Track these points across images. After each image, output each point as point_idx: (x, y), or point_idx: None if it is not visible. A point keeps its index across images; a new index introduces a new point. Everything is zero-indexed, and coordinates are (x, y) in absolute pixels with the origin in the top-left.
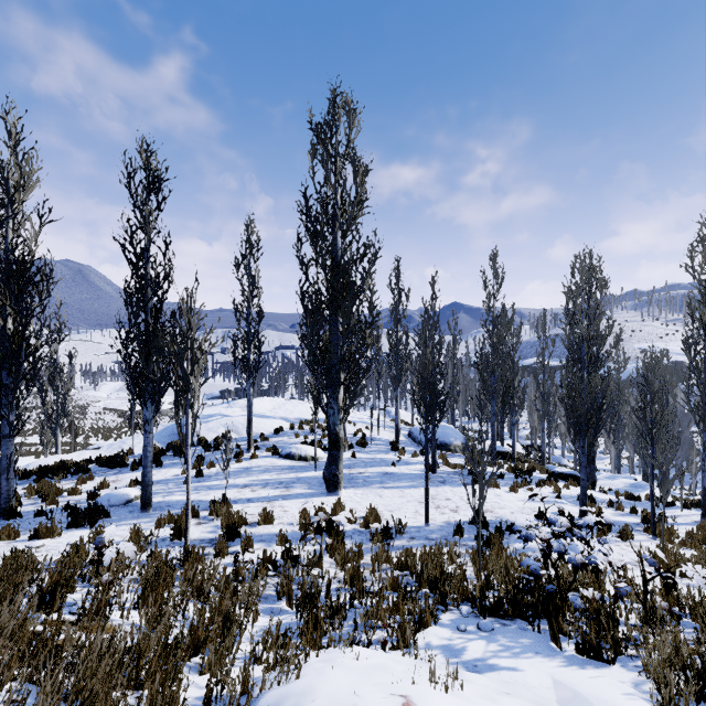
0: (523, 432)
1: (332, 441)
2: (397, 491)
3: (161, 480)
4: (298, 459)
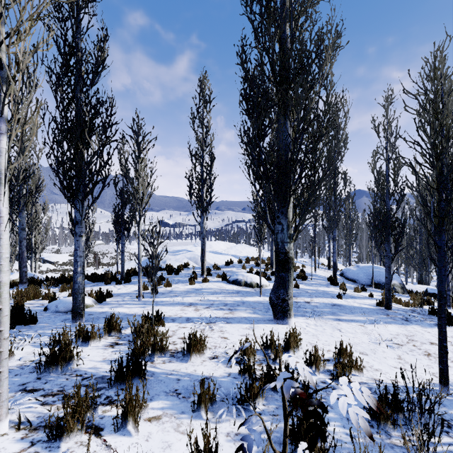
0: (432, 283)
1: (280, 261)
2: (357, 325)
3: (122, 293)
4: (244, 285)
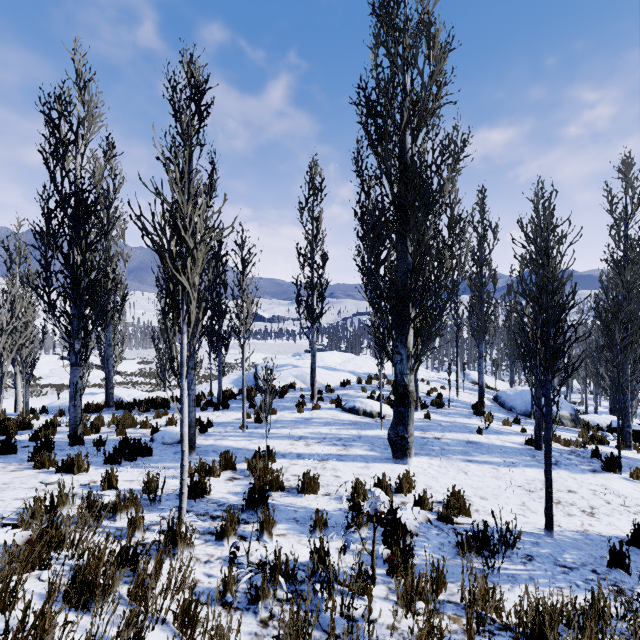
0: None
1: (399, 395)
2: (489, 468)
3: (223, 422)
4: (362, 414)
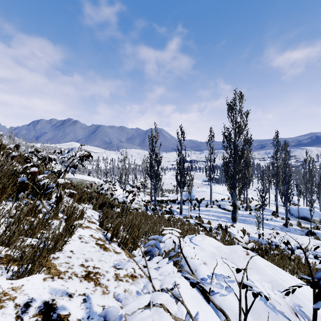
0: None
1: (233, 206)
2: (261, 228)
3: (184, 208)
4: (227, 210)
